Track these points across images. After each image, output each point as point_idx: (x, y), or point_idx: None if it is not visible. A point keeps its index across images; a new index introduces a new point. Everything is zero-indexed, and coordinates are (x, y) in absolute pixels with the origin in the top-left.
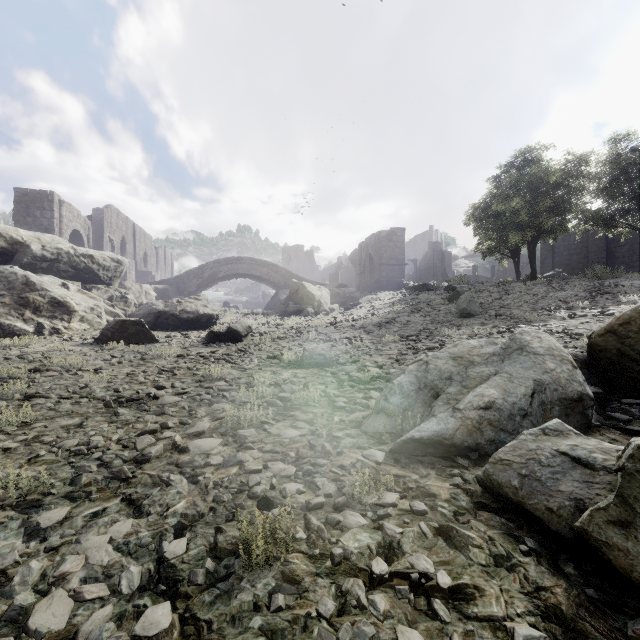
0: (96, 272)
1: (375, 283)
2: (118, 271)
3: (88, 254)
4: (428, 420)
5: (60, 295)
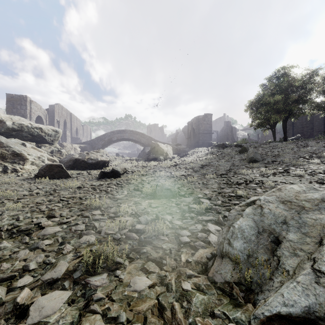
0: (44, 137)
1: (196, 143)
2: (56, 136)
3: (39, 127)
4: (280, 276)
5: (18, 150)
